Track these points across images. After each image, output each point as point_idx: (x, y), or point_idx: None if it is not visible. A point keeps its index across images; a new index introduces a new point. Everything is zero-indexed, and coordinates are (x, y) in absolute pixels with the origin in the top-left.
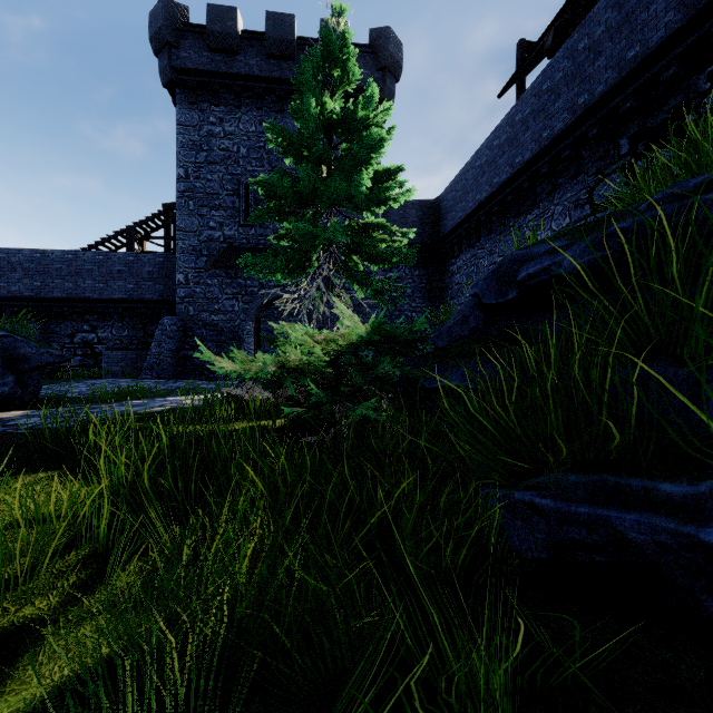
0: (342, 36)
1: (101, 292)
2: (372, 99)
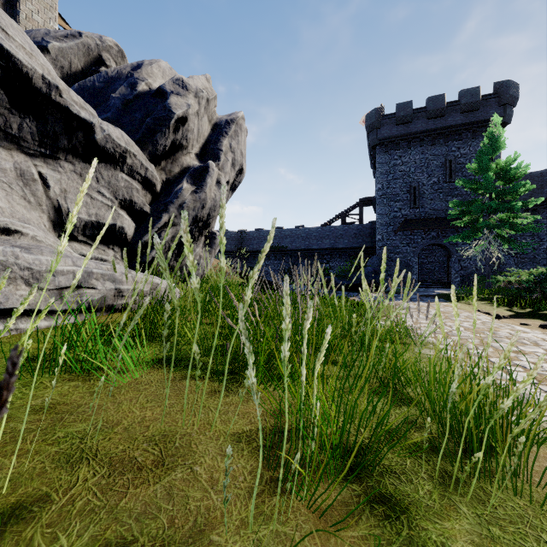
0: (499, 134)
1: (333, 245)
2: (519, 165)
